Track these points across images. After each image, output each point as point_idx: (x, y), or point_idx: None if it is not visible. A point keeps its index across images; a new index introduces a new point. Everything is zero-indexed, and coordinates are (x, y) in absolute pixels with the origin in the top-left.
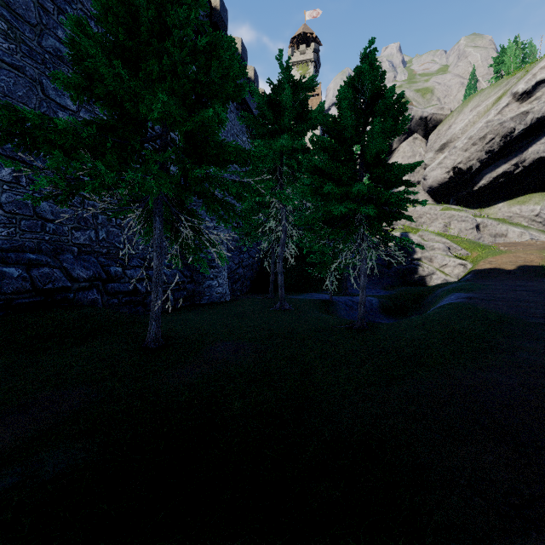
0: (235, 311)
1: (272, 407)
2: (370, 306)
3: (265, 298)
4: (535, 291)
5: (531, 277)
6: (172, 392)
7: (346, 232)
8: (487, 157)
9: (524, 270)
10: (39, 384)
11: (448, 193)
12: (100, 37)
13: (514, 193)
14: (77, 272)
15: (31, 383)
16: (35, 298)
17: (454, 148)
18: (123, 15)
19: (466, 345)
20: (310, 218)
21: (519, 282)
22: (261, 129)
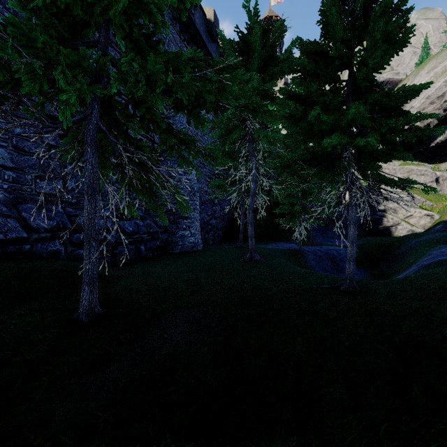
0: (204, 262)
1: None
2: (338, 256)
3: (235, 247)
4: None
5: None
6: None
7: (333, 173)
8: (445, 115)
9: None
10: None
11: (404, 150)
12: None
13: None
14: (36, 222)
15: None
16: None
17: (411, 108)
18: None
19: None
20: (288, 156)
21: None
22: None
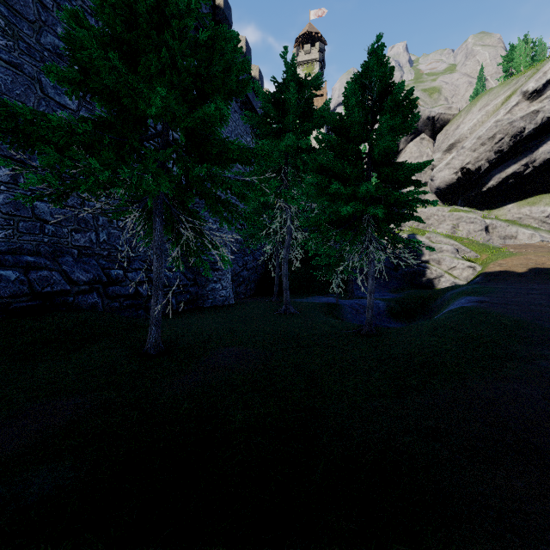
0: (239, 314)
1: (277, 420)
2: (376, 310)
3: (269, 301)
4: (548, 295)
5: (543, 280)
6: (171, 403)
7: (353, 234)
8: (496, 158)
9: (535, 273)
10: (32, 393)
11: (456, 194)
12: (98, 31)
13: (524, 194)
14: (76, 274)
15: (24, 392)
16: (33, 302)
17: (462, 148)
18: (120, 6)
19: (481, 352)
20: (316, 219)
21: (530, 285)
22: (265, 129)
